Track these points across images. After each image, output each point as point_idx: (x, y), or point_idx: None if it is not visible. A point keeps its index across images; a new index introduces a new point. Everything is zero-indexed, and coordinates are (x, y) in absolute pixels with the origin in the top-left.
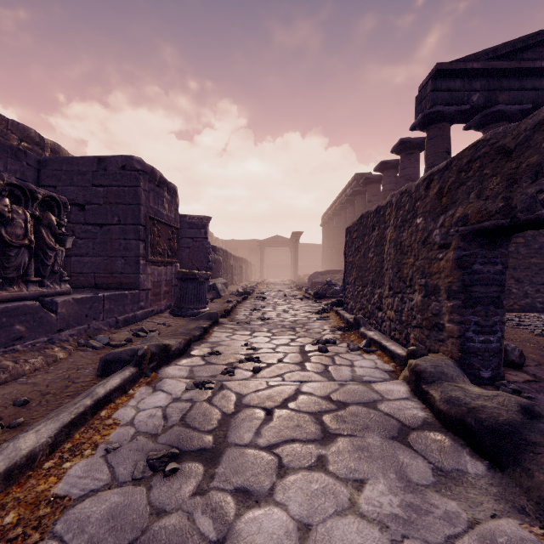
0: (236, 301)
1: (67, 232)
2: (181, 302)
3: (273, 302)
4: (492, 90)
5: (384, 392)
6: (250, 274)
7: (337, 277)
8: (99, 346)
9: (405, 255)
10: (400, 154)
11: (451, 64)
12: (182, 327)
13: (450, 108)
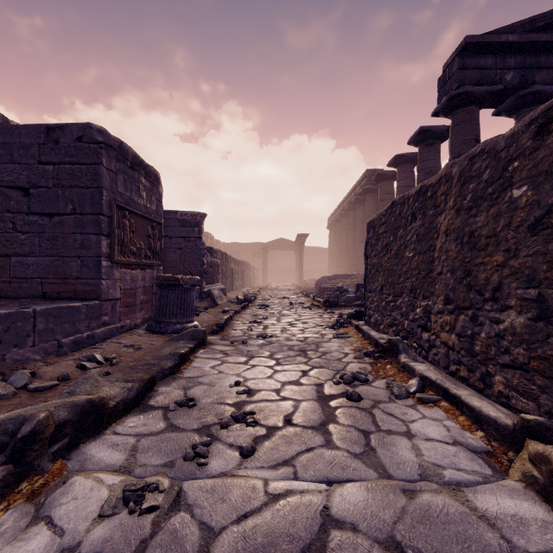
0: (234, 311)
1: (5, 224)
2: (160, 314)
3: (277, 311)
4: (528, 68)
5: (503, 522)
6: (252, 279)
7: (346, 282)
8: (6, 392)
9: (480, 251)
10: (419, 145)
11: (483, 36)
12: (151, 353)
13: (481, 88)
